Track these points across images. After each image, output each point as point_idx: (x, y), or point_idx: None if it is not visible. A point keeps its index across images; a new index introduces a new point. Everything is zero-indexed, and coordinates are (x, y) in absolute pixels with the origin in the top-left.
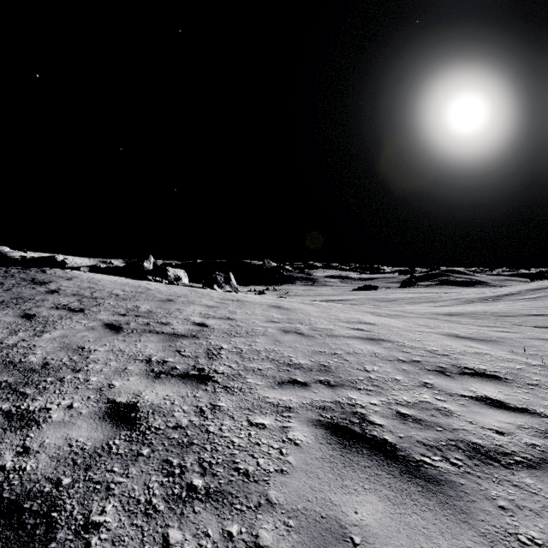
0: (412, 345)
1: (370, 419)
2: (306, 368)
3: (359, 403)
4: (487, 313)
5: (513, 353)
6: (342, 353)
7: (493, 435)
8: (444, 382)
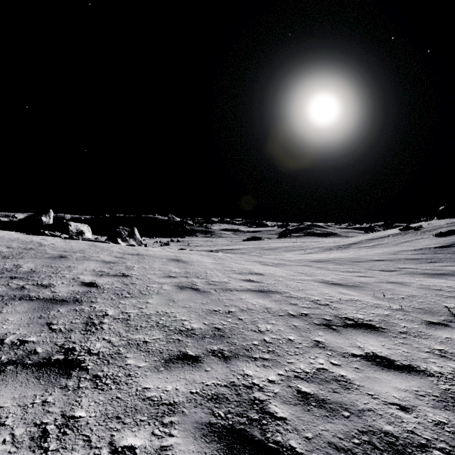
0: (297, 295)
1: (270, 411)
2: (198, 335)
3: (256, 383)
4: (345, 260)
5: (376, 297)
6: (236, 310)
7: (399, 414)
8: (333, 338)
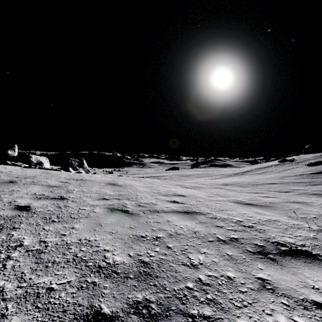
0: (220, 216)
1: None
2: (120, 274)
3: None
4: (246, 183)
5: (290, 217)
6: (164, 236)
7: None
8: (278, 273)
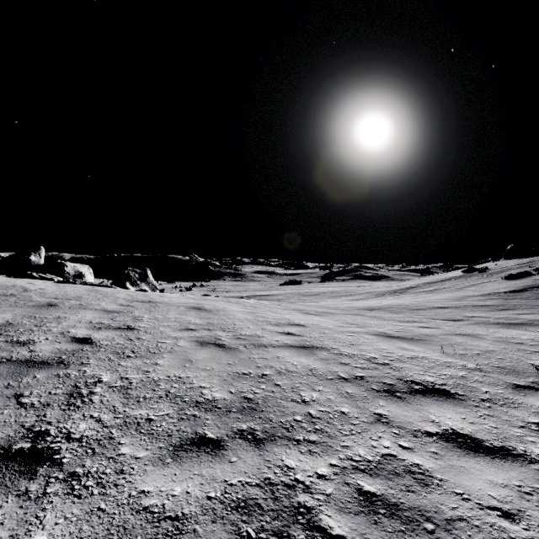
0: (349, 352)
1: (322, 525)
2: (222, 408)
3: (300, 479)
4: (402, 307)
5: (445, 354)
6: (272, 373)
7: (503, 524)
8: (399, 410)
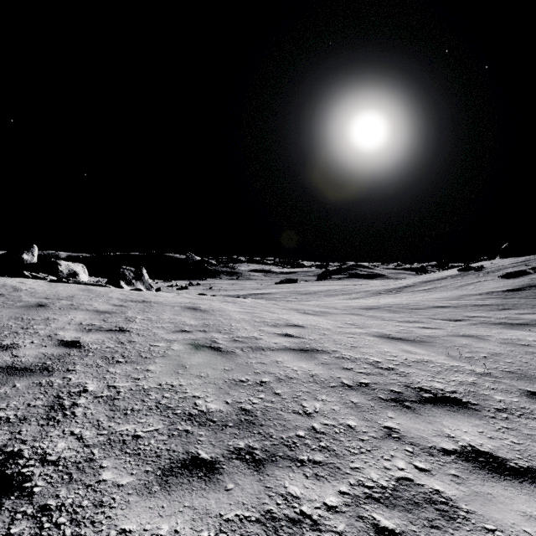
0: (351, 356)
1: None
2: (217, 422)
3: (307, 513)
4: (400, 306)
5: (451, 357)
6: (271, 380)
7: None
8: (410, 422)
